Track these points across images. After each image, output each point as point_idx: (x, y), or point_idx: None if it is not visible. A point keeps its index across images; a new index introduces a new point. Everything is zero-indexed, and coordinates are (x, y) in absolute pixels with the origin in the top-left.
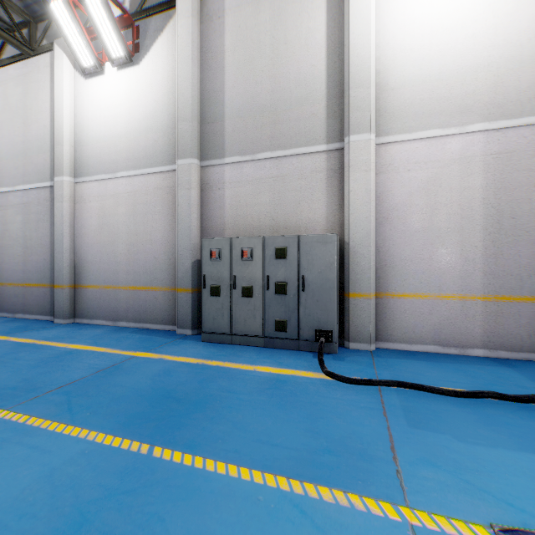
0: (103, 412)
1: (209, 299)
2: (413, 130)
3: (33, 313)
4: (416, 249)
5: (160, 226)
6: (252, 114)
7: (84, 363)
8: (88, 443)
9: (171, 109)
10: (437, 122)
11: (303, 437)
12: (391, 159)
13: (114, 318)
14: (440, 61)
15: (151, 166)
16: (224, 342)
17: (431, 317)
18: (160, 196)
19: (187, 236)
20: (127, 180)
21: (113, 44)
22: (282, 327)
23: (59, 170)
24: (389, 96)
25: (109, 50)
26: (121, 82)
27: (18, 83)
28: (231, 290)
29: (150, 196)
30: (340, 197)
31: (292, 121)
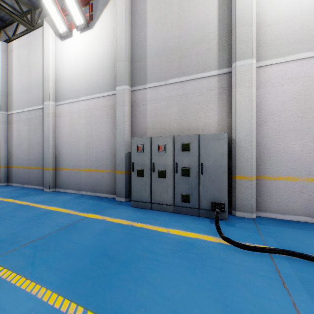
0: (55, 267)
1: (136, 178)
2: (286, 55)
3: (33, 185)
4: (289, 143)
5: (105, 131)
6: (165, 53)
7: (53, 221)
8: (36, 301)
9: (112, 55)
10: (306, 47)
11: (216, 310)
12: (268, 77)
13: (78, 188)
14: (309, 0)
15: (100, 92)
16: (146, 208)
17: (301, 195)
18: (105, 111)
19: (122, 137)
20: (86, 102)
21: (77, 16)
22: (186, 199)
23: (47, 97)
24: (266, 31)
25: (75, 20)
26: (82, 40)
27: (25, 47)
28: (151, 172)
29: (100, 111)
30: (228, 107)
31: (192, 56)
